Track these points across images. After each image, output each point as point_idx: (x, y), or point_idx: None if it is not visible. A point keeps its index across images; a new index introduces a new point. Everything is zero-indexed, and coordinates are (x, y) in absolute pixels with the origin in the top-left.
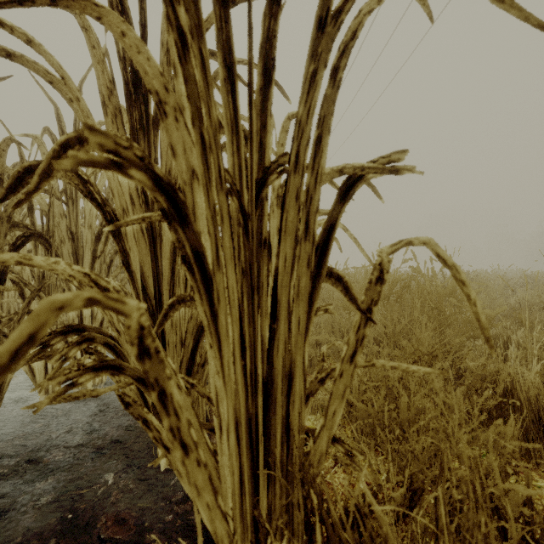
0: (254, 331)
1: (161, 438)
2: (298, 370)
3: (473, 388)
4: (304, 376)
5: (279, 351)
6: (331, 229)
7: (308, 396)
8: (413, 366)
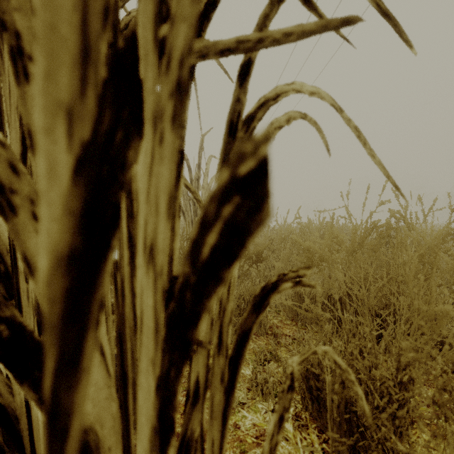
0: None
1: None
2: None
3: None
4: None
5: None
6: None
7: None
8: None
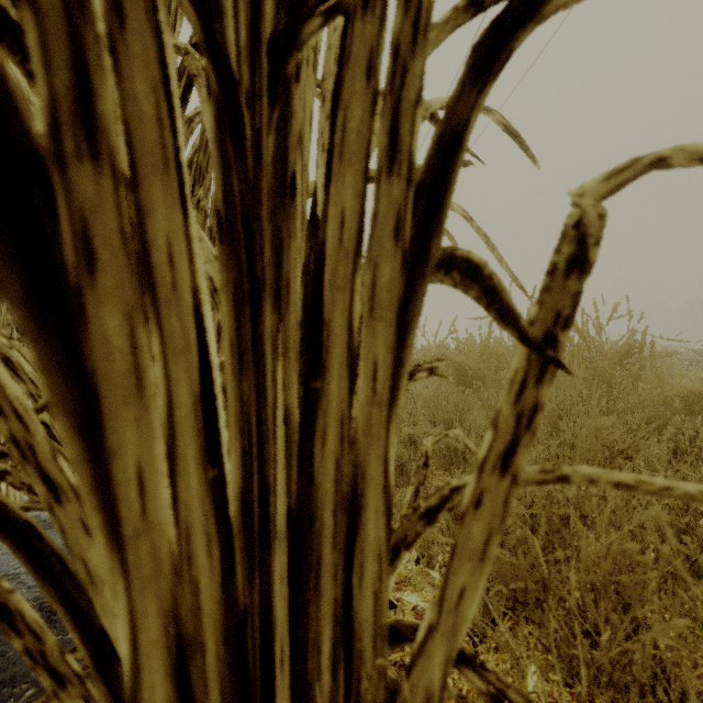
0: (260, 393)
1: (41, 653)
2: (373, 489)
3: (700, 517)
4: (388, 506)
5: (326, 444)
6: (452, 144)
7: (398, 547)
8: (686, 483)
